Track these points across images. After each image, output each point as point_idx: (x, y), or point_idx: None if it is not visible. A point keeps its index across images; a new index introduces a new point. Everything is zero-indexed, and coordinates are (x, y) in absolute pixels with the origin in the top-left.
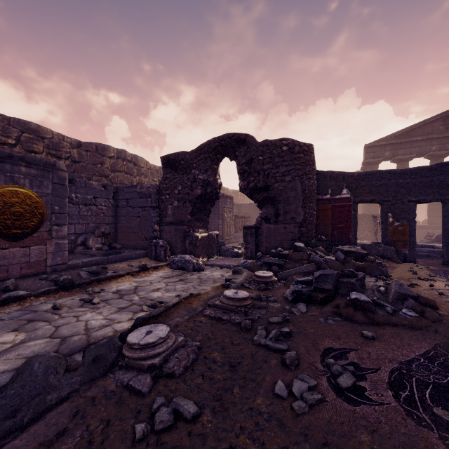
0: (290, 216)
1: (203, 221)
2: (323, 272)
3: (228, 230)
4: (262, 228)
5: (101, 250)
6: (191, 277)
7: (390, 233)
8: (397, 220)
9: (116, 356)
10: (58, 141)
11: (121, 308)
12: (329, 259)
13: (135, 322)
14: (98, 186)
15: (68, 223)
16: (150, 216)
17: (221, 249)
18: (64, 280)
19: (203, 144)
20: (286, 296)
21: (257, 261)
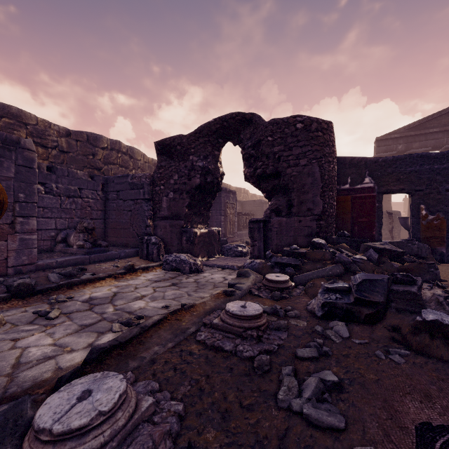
0: (305, 207)
1: (202, 215)
2: (367, 277)
3: (231, 227)
4: (271, 222)
5: (83, 248)
6: (186, 280)
7: (423, 228)
8: (431, 213)
9: (12, 448)
10: (44, 128)
11: (85, 325)
12: (359, 259)
13: (88, 356)
14: (84, 176)
15: (47, 217)
16: (142, 210)
17: (223, 247)
18: (20, 286)
19: (203, 125)
20: (312, 309)
21: (267, 261)
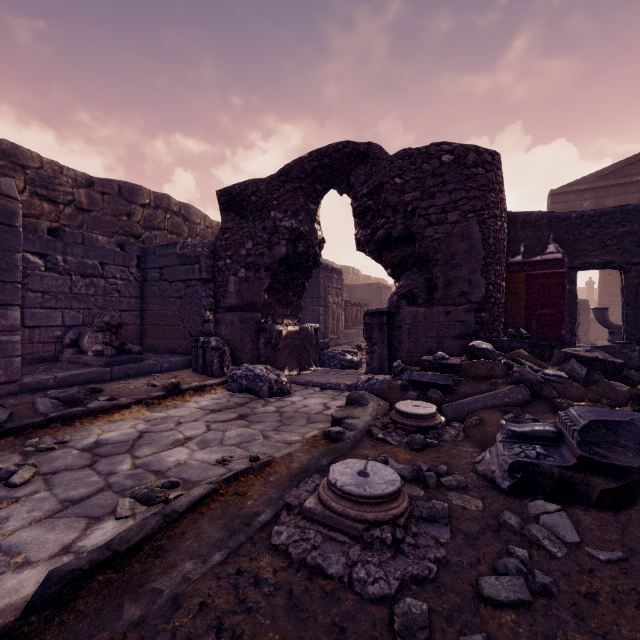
0: (457, 290)
1: (291, 305)
2: (598, 415)
3: (334, 324)
4: (400, 314)
5: (102, 356)
6: (262, 409)
7: None
8: None
9: None
10: (52, 174)
11: (70, 501)
12: (555, 377)
13: (38, 592)
14: (109, 245)
15: (49, 307)
16: (198, 296)
17: (323, 354)
18: None
19: (291, 163)
20: (488, 473)
21: (395, 378)
